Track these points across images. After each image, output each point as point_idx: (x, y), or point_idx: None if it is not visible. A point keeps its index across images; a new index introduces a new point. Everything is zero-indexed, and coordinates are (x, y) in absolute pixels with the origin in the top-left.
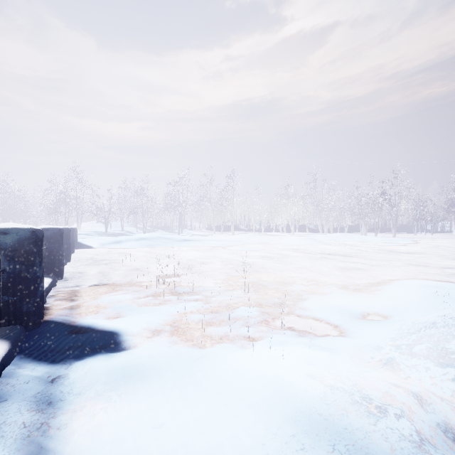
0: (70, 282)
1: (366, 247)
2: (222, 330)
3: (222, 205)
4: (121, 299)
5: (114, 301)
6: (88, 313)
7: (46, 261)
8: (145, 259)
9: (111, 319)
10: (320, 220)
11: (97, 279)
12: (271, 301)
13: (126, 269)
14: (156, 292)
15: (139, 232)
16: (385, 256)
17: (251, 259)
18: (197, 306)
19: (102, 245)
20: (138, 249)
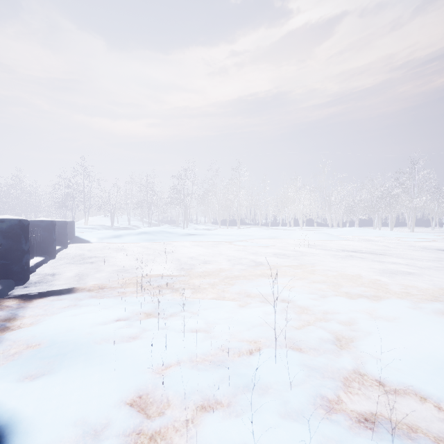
0: (29, 290)
1: (390, 243)
2: (235, 440)
3: (227, 199)
4: (75, 327)
5: (62, 330)
6: (2, 360)
7: (0, 261)
8: (140, 256)
9: (27, 383)
10: (329, 213)
11: (68, 285)
12: (314, 336)
13: (112, 269)
14: (134, 312)
15: (145, 226)
16: (423, 254)
17: (263, 258)
18: (190, 349)
19: (100, 240)
20: (138, 244)
